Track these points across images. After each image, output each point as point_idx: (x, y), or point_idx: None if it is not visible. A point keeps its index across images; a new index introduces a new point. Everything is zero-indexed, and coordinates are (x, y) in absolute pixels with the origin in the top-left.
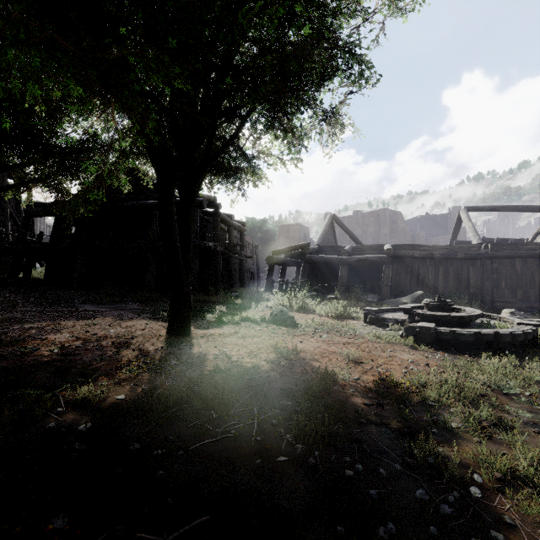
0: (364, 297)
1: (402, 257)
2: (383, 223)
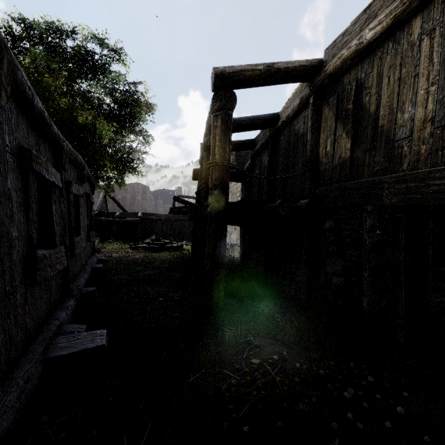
0: (128, 240)
1: (147, 219)
2: (137, 192)
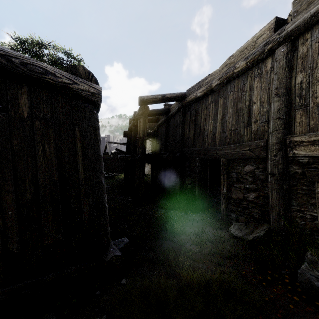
0: None
1: None
2: None
